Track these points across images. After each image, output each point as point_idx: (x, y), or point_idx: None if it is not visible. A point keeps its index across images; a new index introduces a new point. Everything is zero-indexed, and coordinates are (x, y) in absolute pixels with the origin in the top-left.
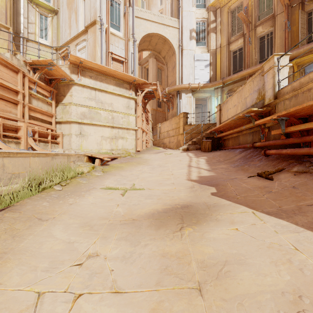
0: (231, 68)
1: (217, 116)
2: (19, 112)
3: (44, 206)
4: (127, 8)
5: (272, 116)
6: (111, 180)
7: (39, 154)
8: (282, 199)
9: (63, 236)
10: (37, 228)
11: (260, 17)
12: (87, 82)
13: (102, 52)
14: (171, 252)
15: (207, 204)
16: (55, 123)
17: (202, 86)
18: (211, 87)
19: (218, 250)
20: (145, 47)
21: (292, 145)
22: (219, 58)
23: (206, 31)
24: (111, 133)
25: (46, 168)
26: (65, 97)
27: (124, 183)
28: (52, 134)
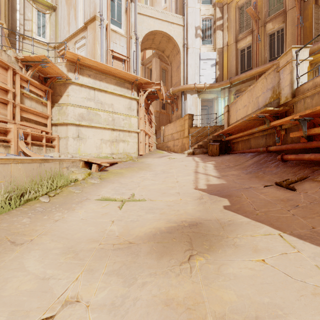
0: (239, 67)
1: (225, 118)
2: (9, 112)
3: (23, 224)
4: (129, 3)
5: (293, 116)
6: (108, 188)
7: (23, 160)
8: (314, 216)
9: (38, 268)
10: (6, 256)
11: (270, 13)
12: (86, 81)
13: (102, 49)
14: (178, 298)
15: (220, 222)
16: (51, 126)
17: (208, 86)
18: (217, 87)
19: (243, 297)
20: (148, 45)
21: (314, 150)
22: (226, 57)
23: (212, 28)
24: (112, 136)
25: (32, 176)
26: (61, 97)
27: (122, 193)
28: (47, 137)
